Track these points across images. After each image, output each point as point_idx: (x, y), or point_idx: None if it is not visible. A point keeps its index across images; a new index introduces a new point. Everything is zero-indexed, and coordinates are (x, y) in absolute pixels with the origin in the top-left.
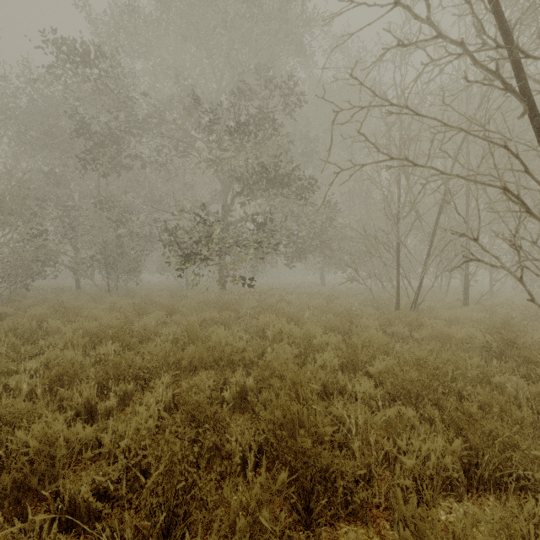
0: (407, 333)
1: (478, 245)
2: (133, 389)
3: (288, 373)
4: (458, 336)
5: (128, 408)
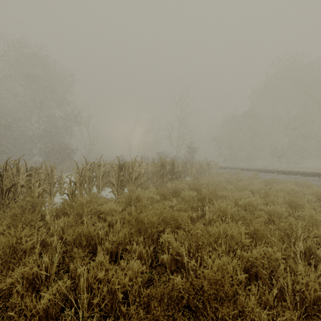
0: None
1: None
2: None
3: None
4: None
5: None
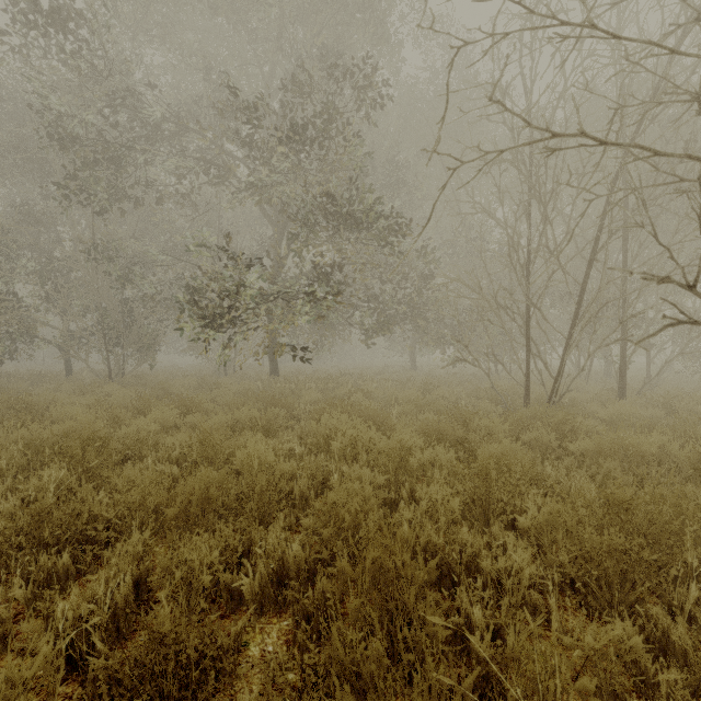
0: (554, 443)
1: (696, 295)
2: (70, 565)
3: (367, 532)
4: (649, 450)
5: (26, 627)
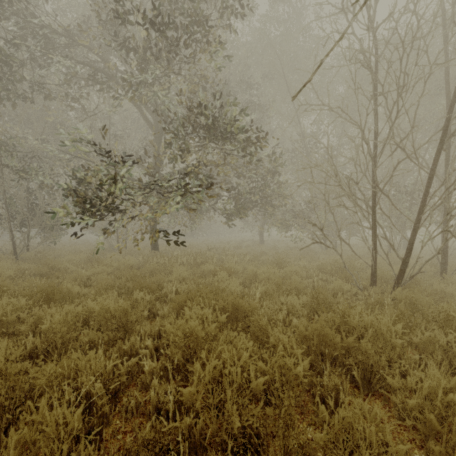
0: None
1: None
2: None
3: None
4: None
5: None
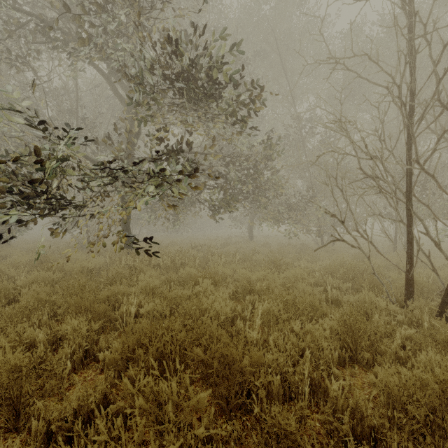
0: None
1: None
2: None
3: None
4: None
5: None
